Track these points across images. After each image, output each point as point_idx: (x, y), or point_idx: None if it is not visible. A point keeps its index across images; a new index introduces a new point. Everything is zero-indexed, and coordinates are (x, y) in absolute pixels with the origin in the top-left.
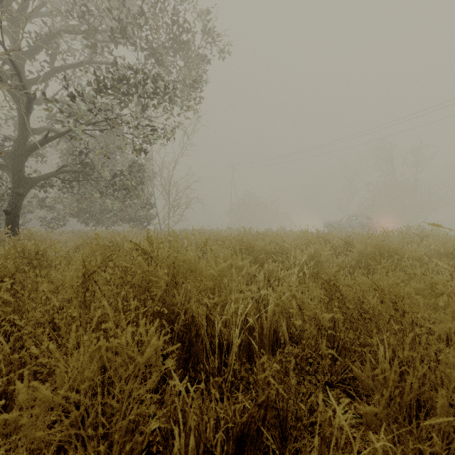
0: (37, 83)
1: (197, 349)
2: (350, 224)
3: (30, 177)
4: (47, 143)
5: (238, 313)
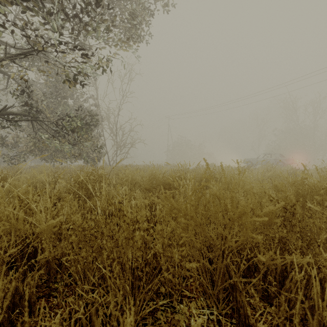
0: None
1: None
2: (266, 160)
3: None
4: None
5: None
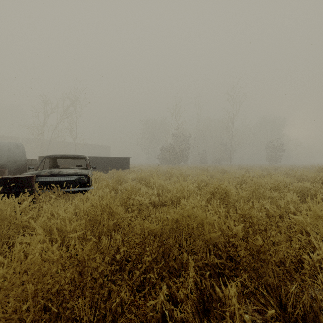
0: None
1: None
2: None
3: None
4: None
5: None
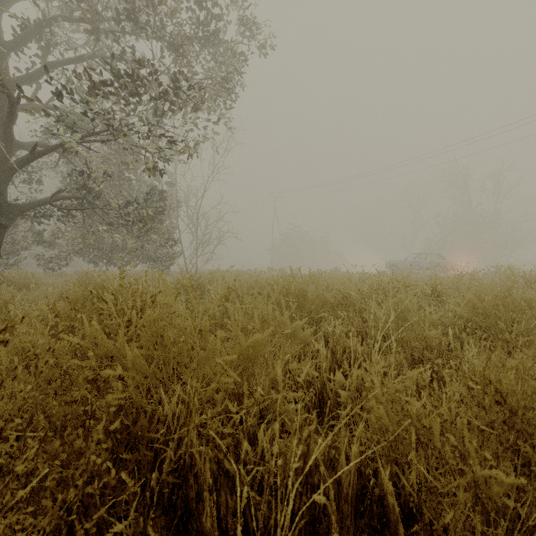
0: (24, 83)
1: (199, 527)
2: (418, 264)
3: (15, 203)
4: (35, 159)
5: (288, 457)
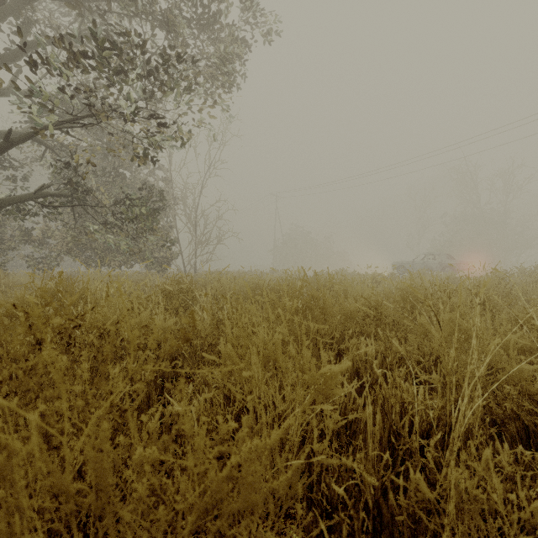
0: (1, 64)
1: None
2: (426, 264)
3: None
4: (11, 147)
5: None
